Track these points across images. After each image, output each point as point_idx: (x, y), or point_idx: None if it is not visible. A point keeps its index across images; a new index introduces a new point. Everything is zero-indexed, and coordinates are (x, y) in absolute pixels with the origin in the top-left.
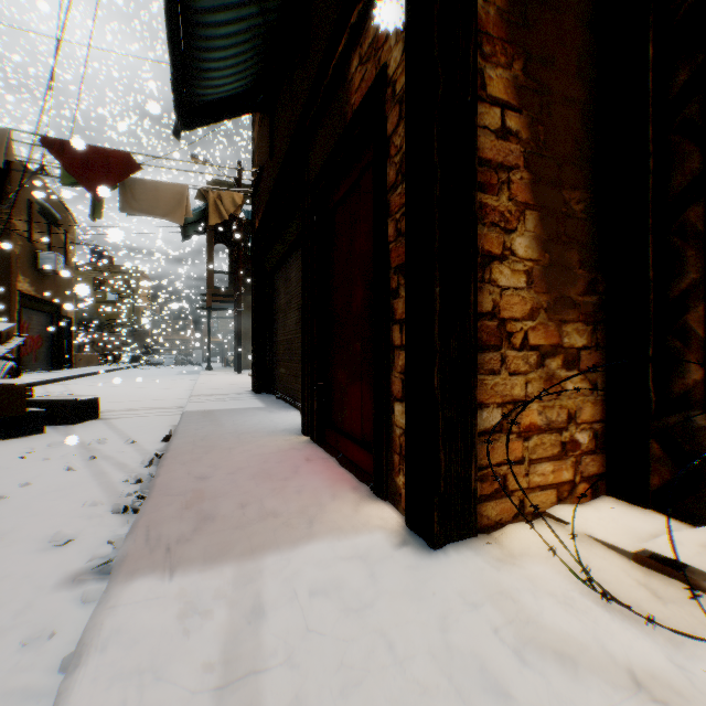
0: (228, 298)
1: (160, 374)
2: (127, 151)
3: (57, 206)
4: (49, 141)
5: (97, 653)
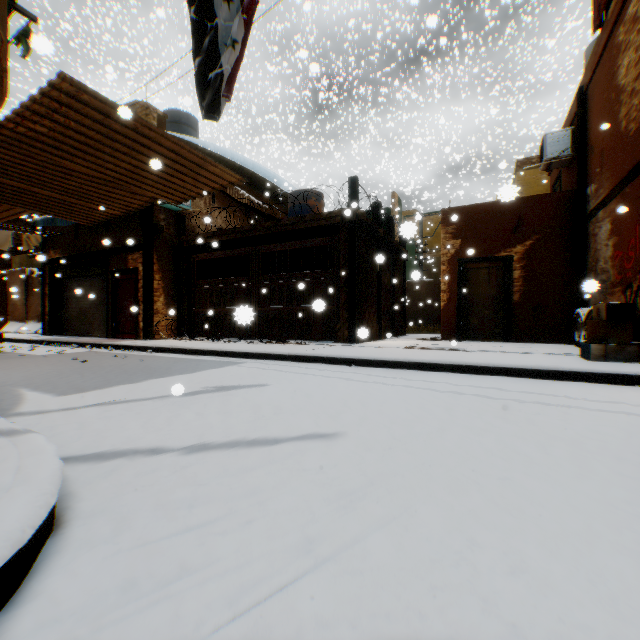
0: None
1: None
2: None
3: None
4: None
5: (113, 342)
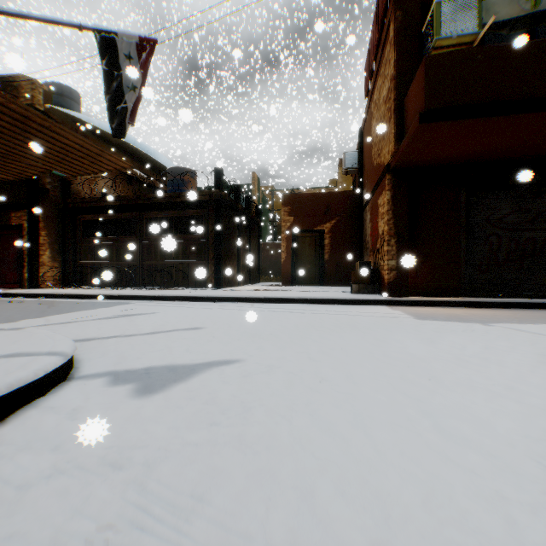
0: None
1: None
2: None
3: None
4: None
5: None
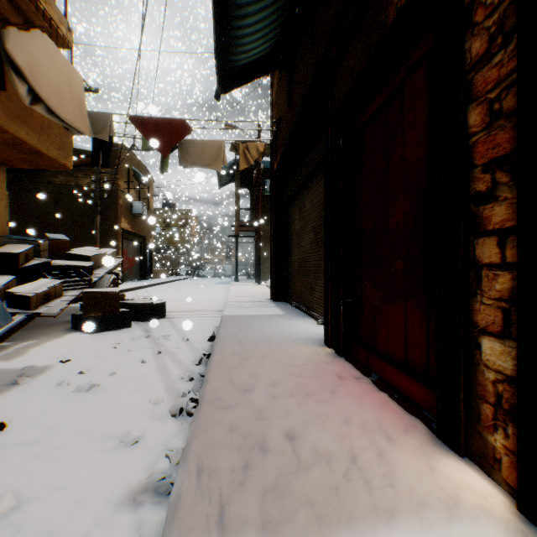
0: (250, 228)
1: (204, 284)
2: (183, 119)
3: (143, 171)
4: (134, 119)
5: None
